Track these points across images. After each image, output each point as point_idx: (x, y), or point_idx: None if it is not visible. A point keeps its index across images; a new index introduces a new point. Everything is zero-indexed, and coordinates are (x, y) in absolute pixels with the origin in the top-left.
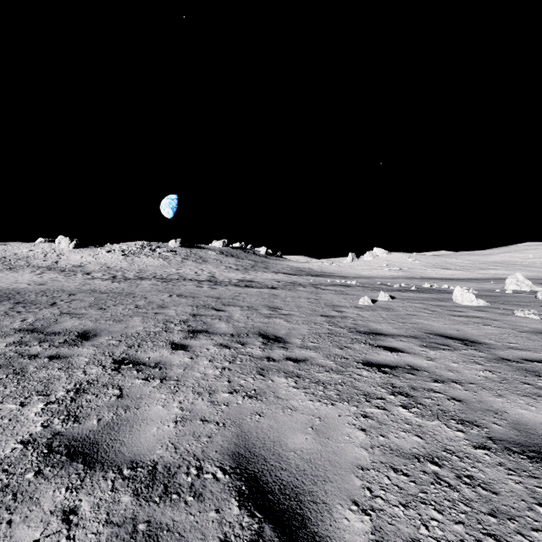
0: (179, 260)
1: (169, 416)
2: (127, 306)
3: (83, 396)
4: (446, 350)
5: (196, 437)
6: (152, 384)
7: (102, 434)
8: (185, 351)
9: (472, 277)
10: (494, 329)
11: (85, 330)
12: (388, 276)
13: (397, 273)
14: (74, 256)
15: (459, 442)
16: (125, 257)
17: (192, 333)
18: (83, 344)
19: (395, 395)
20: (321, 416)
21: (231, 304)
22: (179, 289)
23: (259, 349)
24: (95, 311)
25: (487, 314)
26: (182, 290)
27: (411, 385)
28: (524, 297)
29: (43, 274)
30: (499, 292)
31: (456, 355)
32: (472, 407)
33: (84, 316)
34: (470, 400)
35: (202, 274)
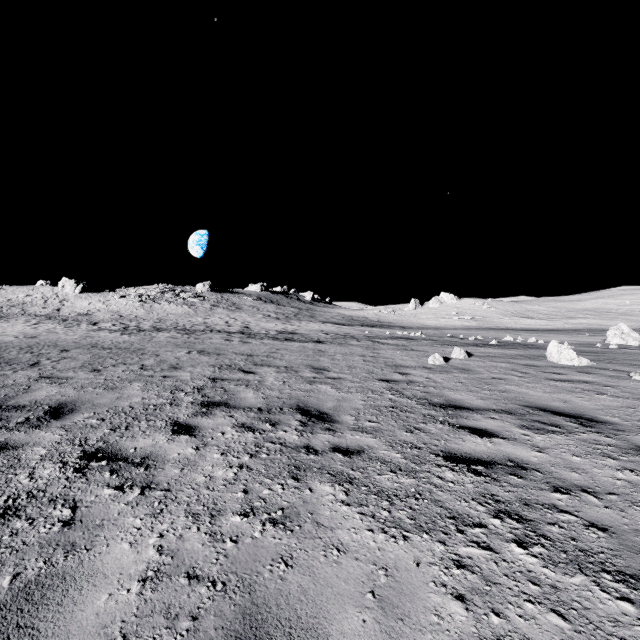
0: (208, 307)
1: (136, 566)
2: (129, 367)
3: (9, 523)
4: (558, 433)
5: (171, 618)
6: (125, 498)
7: (7, 613)
8: (189, 437)
9: (559, 327)
10: (612, 399)
11: (61, 403)
12: (458, 326)
13: (469, 323)
14: (81, 302)
15: (633, 628)
16: (143, 304)
17: (206, 406)
18: (49, 425)
19: (501, 517)
20: (387, 564)
21: (265, 363)
22: (203, 343)
23: (295, 432)
24: (85, 373)
25: (596, 378)
26: (206, 344)
27: (521, 498)
28: (635, 354)
29: (39, 325)
30: (600, 347)
31: (574, 442)
32: (629, 544)
33: (68, 381)
34: (620, 527)
35: (234, 325)
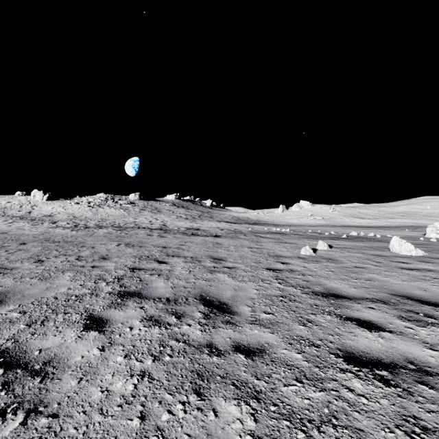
0: (138, 210)
1: None
2: (68, 258)
3: None
4: (437, 325)
5: None
6: (1, 432)
7: None
8: (98, 333)
9: (383, 225)
10: None
11: None
12: (313, 224)
13: (320, 222)
14: (46, 207)
15: None
16: (91, 208)
17: (121, 297)
18: None
19: None
20: None
21: (175, 254)
22: (130, 237)
23: (199, 326)
24: (30, 264)
25: (435, 266)
26: (132, 238)
27: None
28: None
29: (13, 223)
30: (424, 240)
31: None
32: None
33: (12, 271)
34: None
35: (155, 223)
